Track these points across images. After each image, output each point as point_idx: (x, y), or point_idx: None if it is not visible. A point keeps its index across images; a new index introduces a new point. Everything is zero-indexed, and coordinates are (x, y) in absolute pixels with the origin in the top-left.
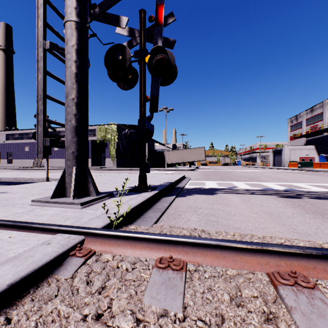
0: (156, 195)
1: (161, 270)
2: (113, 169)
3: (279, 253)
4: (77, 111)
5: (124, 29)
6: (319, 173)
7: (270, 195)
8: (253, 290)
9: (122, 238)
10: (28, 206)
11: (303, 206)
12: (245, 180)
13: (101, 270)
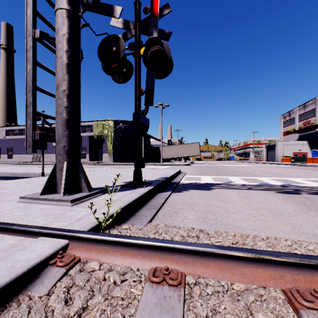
0: (151, 190)
1: (155, 286)
2: (110, 164)
3: (296, 265)
4: (68, 104)
5: (118, 22)
6: (313, 168)
7: (268, 190)
8: (269, 314)
9: (110, 243)
10: (16, 203)
11: (303, 202)
12: (240, 174)
13: (83, 285)
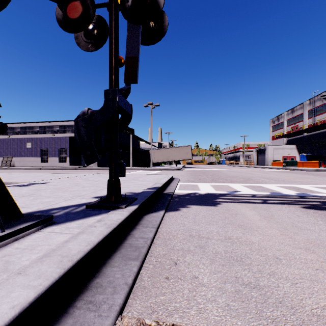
0: (134, 213)
1: None
2: (93, 168)
3: None
4: None
5: None
6: (308, 173)
7: (289, 204)
8: None
9: None
10: None
11: None
12: (241, 181)
13: None
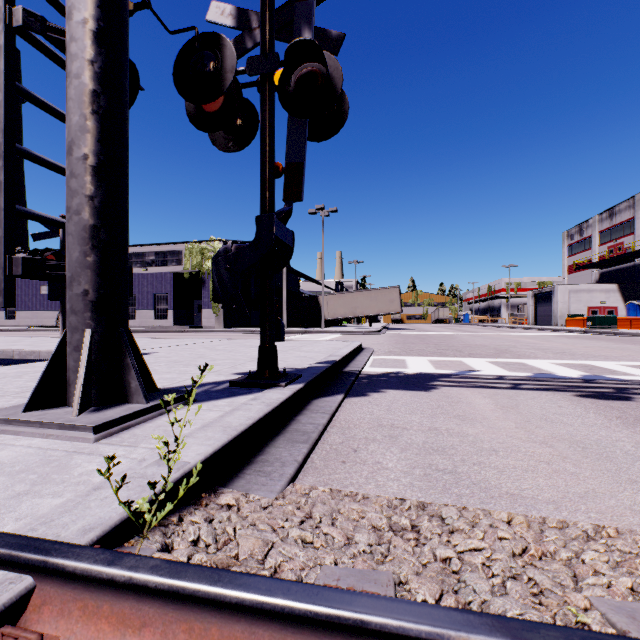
0: (299, 394)
1: None
2: (216, 330)
3: None
4: (95, 189)
5: (225, 13)
6: (634, 340)
7: (557, 390)
8: None
9: (157, 596)
10: None
11: None
12: (489, 354)
13: None
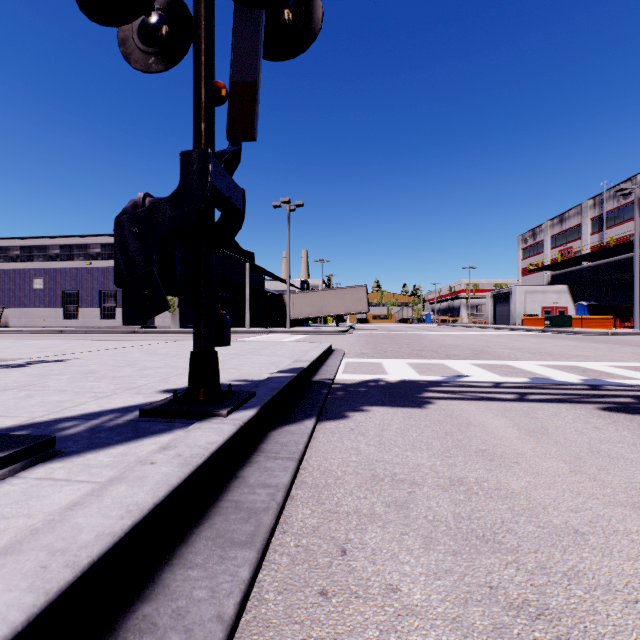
0: (248, 427)
1: None
2: (171, 331)
3: None
4: None
5: None
6: (593, 339)
7: (573, 402)
8: None
9: None
10: None
11: None
12: (467, 355)
13: None
